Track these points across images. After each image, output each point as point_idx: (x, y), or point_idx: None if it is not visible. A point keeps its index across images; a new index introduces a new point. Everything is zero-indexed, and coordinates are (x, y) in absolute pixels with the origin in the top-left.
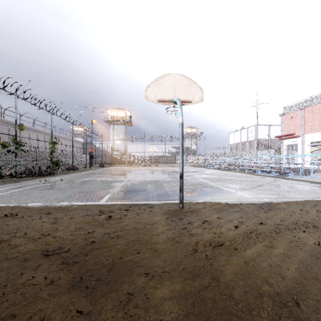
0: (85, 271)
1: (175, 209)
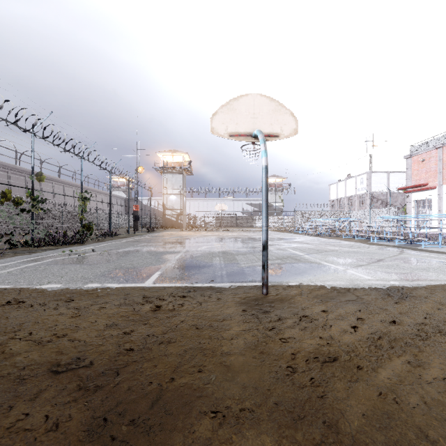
0: (112, 405)
1: (256, 297)
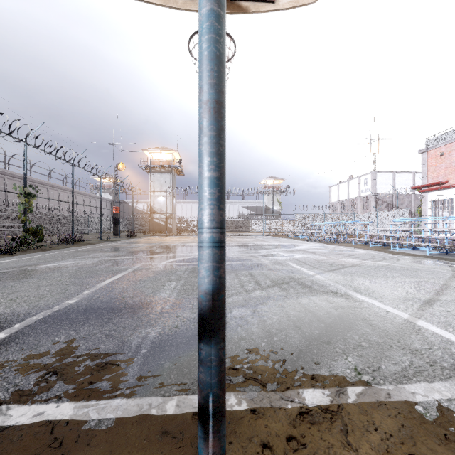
0: None
1: None
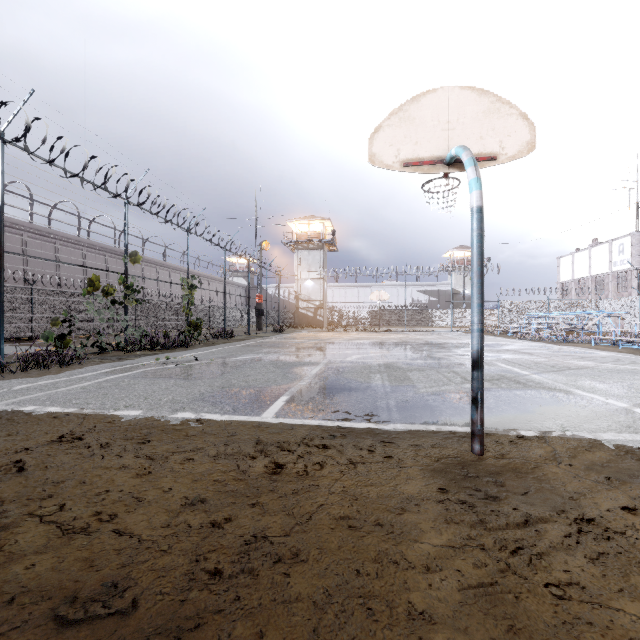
0: None
1: (461, 458)
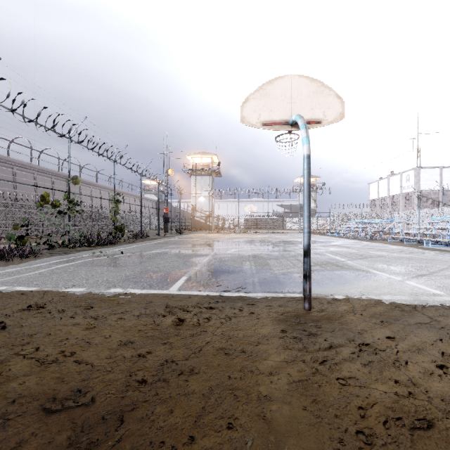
0: None
1: (297, 312)
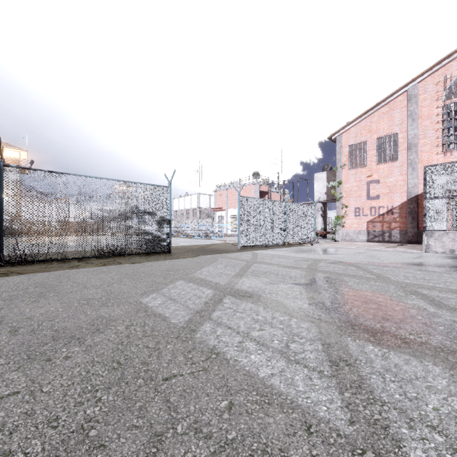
0: None
1: None
